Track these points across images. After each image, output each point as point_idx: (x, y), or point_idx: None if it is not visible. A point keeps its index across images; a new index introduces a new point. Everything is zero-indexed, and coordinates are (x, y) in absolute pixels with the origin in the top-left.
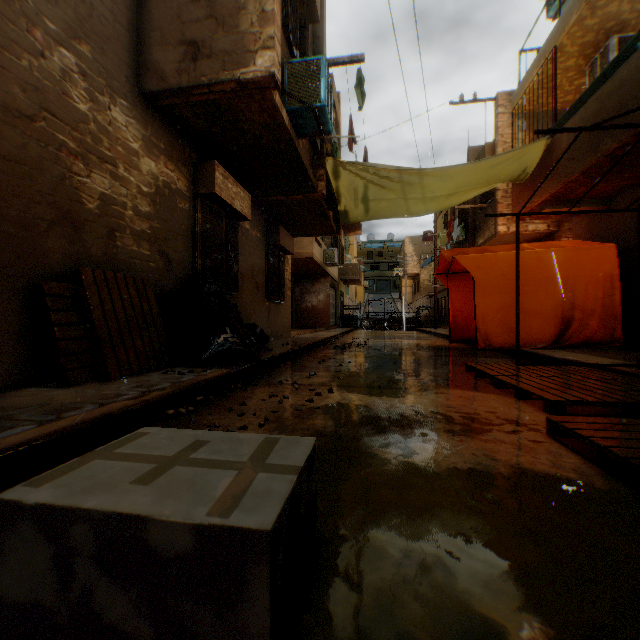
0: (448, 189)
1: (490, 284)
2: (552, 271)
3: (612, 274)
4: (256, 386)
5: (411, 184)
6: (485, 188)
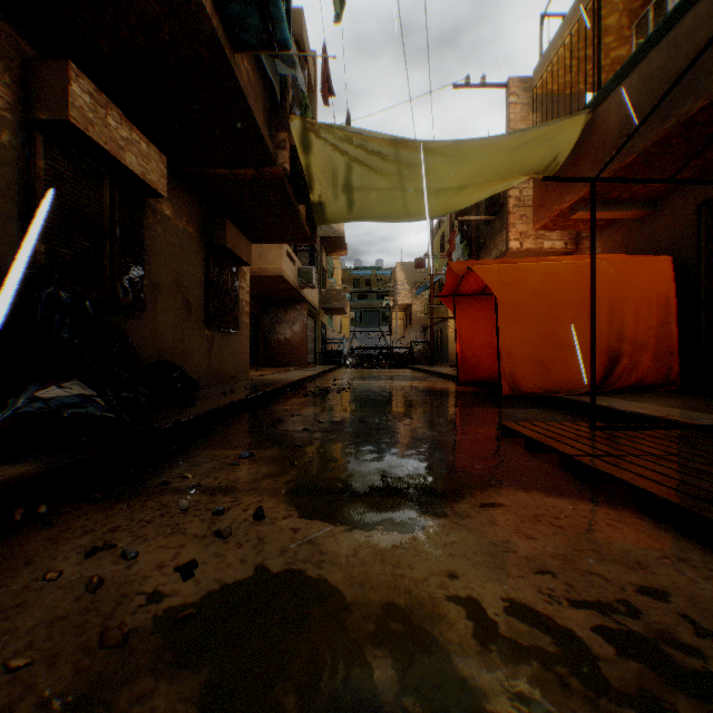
0: (459, 178)
1: (518, 306)
2: (596, 290)
3: (668, 296)
4: (97, 502)
5: (411, 166)
6: (502, 185)
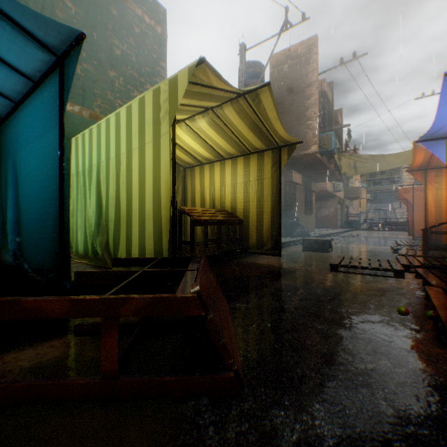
0: (400, 160)
1: (420, 206)
2: None
3: None
4: None
5: (378, 160)
6: None
